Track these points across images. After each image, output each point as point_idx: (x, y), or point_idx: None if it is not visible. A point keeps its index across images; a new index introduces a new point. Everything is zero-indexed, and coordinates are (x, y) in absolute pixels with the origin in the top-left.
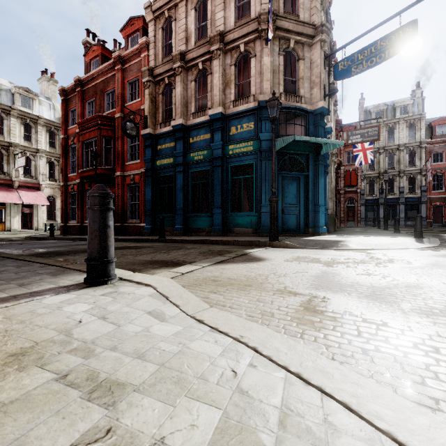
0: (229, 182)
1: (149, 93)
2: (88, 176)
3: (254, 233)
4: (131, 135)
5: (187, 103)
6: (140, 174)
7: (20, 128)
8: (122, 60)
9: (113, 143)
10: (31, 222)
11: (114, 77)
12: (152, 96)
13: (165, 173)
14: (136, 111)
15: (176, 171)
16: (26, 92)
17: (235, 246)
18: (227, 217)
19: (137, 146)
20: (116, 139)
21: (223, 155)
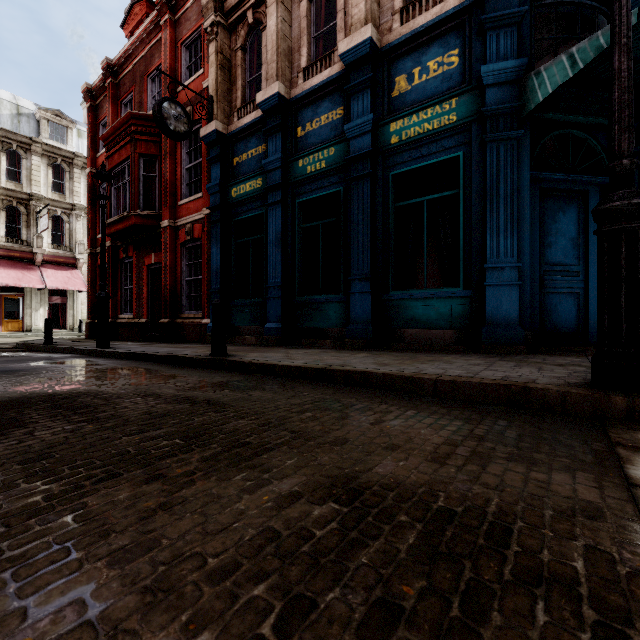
0: (390, 216)
1: (216, 49)
2: (120, 233)
3: (461, 344)
4: (174, 131)
5: (291, 53)
6: (202, 220)
7: (47, 172)
8: (173, 2)
9: (158, 168)
10: (63, 318)
11: (161, 43)
12: (224, 56)
13: (247, 212)
14: (195, 96)
15: (268, 202)
16: (56, 117)
17: (455, 411)
18: (385, 301)
19: (199, 167)
20: (163, 158)
21: (374, 149)
